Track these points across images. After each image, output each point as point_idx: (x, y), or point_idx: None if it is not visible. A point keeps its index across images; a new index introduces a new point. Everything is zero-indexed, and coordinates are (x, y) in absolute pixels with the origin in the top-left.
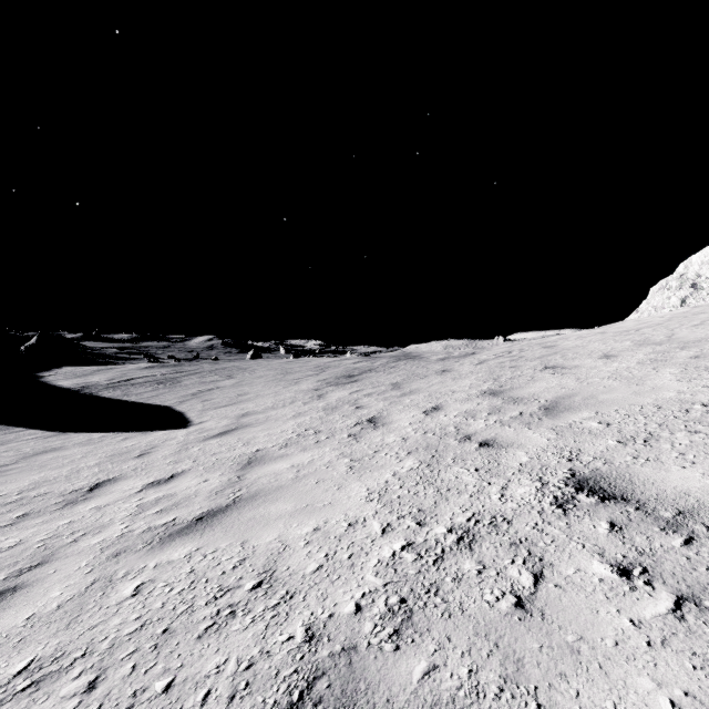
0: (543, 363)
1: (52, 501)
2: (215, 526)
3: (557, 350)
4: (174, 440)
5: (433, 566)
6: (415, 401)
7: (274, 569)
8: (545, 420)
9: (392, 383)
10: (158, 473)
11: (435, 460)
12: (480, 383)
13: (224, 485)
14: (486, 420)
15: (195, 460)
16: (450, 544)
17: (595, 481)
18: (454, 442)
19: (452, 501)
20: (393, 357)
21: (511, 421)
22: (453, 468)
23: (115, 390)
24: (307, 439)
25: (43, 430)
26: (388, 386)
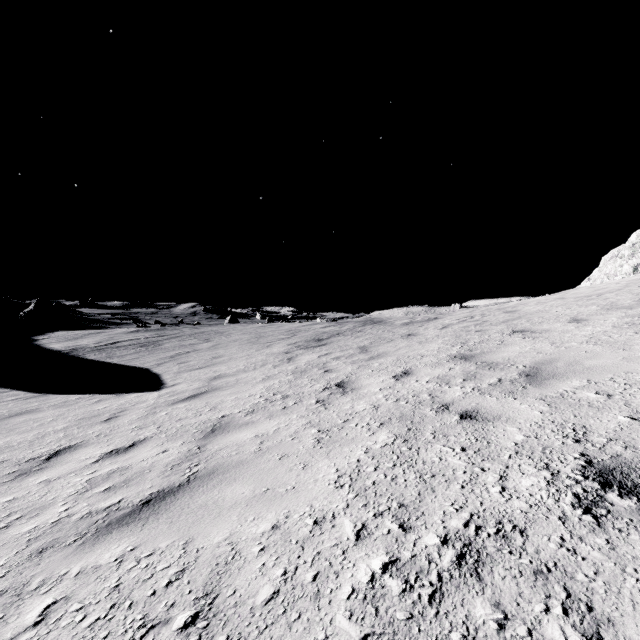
0: (510, 327)
1: (6, 471)
2: (160, 514)
3: (520, 315)
4: (144, 403)
5: (430, 607)
6: (384, 365)
7: (216, 593)
8: (530, 388)
9: (360, 347)
10: (120, 440)
11: (412, 434)
12: (448, 347)
13: (182, 458)
14: (463, 387)
15: (160, 426)
16: (448, 566)
17: (623, 473)
18: (431, 412)
19: (440, 493)
20: (360, 322)
21: (491, 389)
22: (434, 445)
23: (101, 352)
24: (274, 404)
25: (26, 391)
26: (356, 349)
